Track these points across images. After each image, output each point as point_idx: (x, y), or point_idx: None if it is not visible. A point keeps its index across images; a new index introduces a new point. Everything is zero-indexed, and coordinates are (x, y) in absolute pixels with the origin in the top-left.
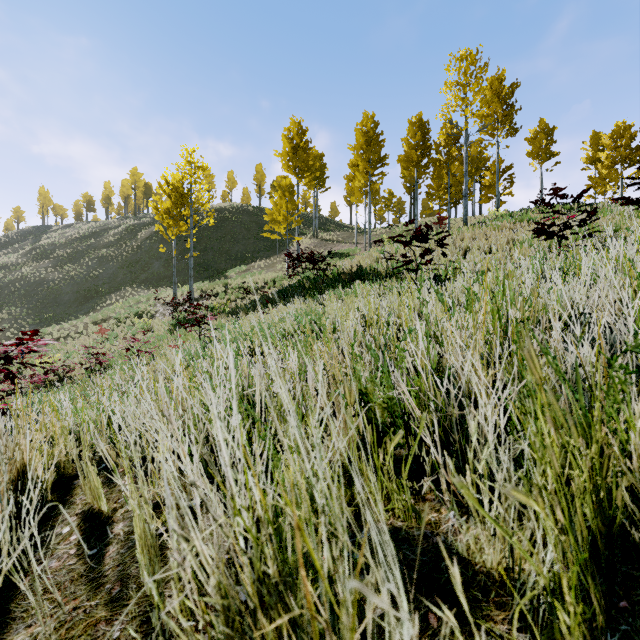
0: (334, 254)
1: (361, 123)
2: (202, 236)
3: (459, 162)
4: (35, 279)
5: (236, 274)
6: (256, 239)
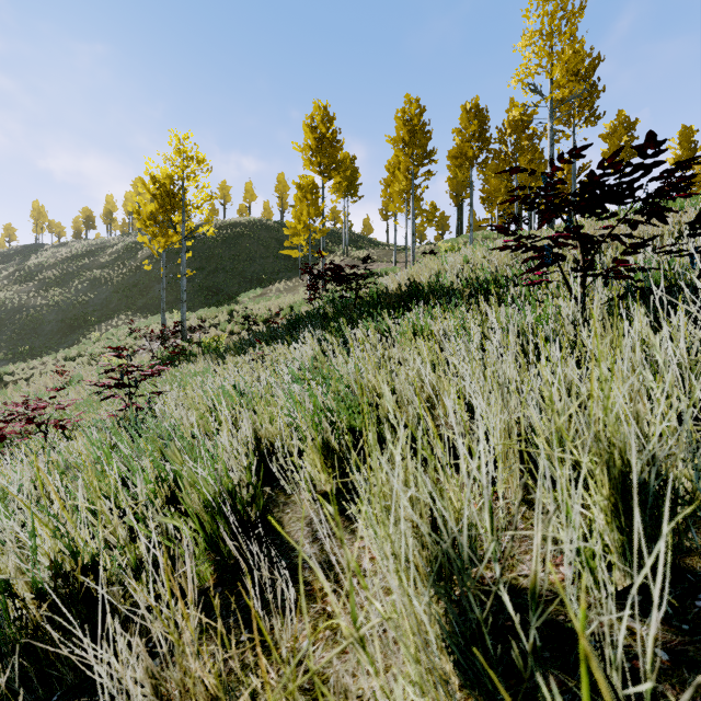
0: (368, 274)
1: (403, 109)
2: (212, 255)
3: (531, 153)
4: (13, 305)
5: (249, 299)
6: (276, 258)
